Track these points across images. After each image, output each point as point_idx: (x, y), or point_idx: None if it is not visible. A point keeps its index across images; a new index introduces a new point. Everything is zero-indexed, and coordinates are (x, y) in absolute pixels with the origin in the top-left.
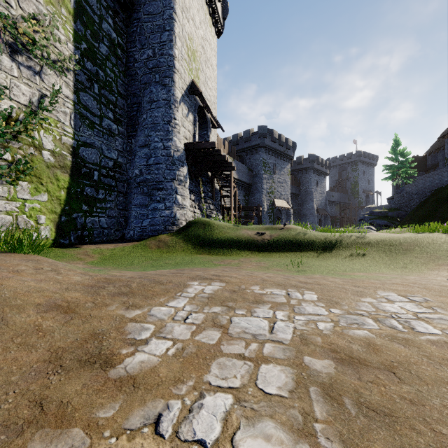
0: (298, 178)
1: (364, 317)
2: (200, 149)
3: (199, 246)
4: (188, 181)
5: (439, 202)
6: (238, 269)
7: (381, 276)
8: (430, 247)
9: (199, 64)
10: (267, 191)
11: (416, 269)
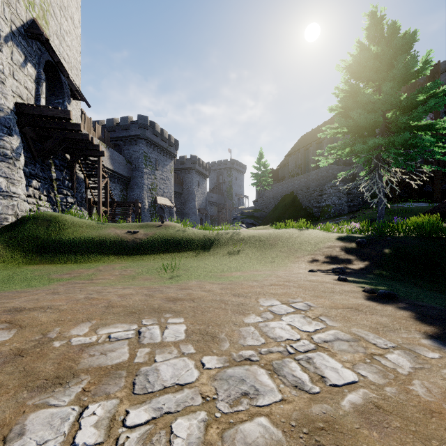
0: (181, 177)
1: (254, 367)
2: (45, 116)
3: (35, 253)
4: (23, 159)
5: (287, 205)
6: (85, 284)
7: (257, 274)
8: (289, 241)
9: (49, 4)
10: (148, 187)
11: (282, 263)
